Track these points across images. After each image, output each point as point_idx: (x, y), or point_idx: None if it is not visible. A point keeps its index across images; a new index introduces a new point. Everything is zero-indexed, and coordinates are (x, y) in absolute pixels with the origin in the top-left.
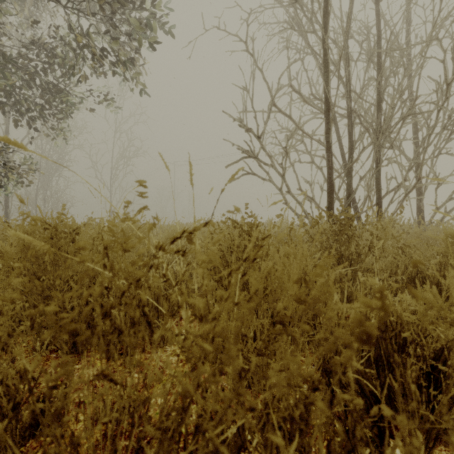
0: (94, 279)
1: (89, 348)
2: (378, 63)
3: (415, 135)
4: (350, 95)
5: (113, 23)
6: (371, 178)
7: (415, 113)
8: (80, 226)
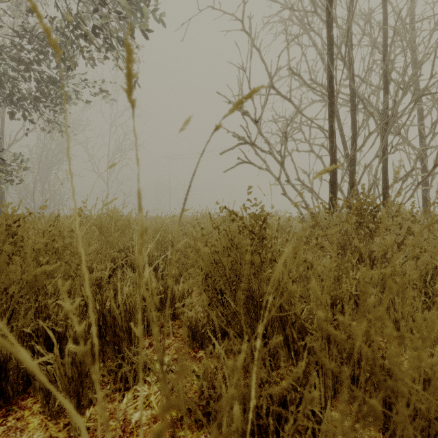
0: (39, 292)
1: (29, 391)
2: (384, 43)
3: (420, 121)
4: (353, 78)
5: (101, 3)
6: (377, 166)
7: (430, 93)
8: (24, 218)
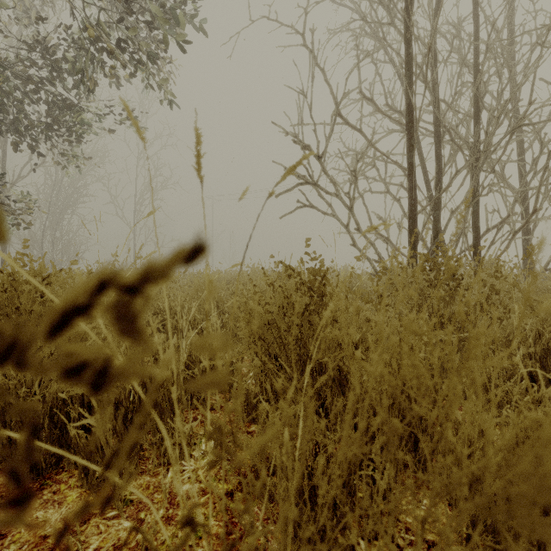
0: None
1: (62, 465)
2: (475, 61)
3: (520, 156)
4: (437, 103)
5: (130, 11)
6: (467, 211)
7: (528, 124)
8: (53, 274)
